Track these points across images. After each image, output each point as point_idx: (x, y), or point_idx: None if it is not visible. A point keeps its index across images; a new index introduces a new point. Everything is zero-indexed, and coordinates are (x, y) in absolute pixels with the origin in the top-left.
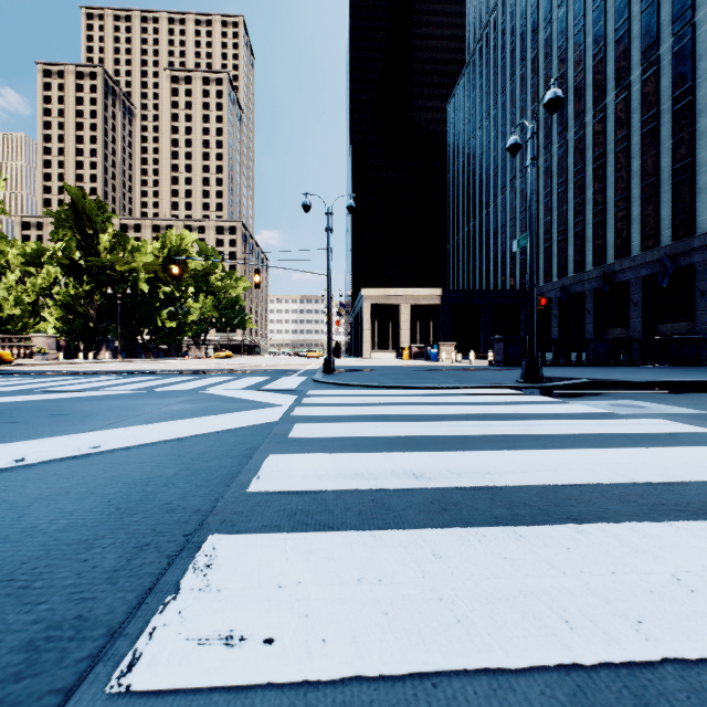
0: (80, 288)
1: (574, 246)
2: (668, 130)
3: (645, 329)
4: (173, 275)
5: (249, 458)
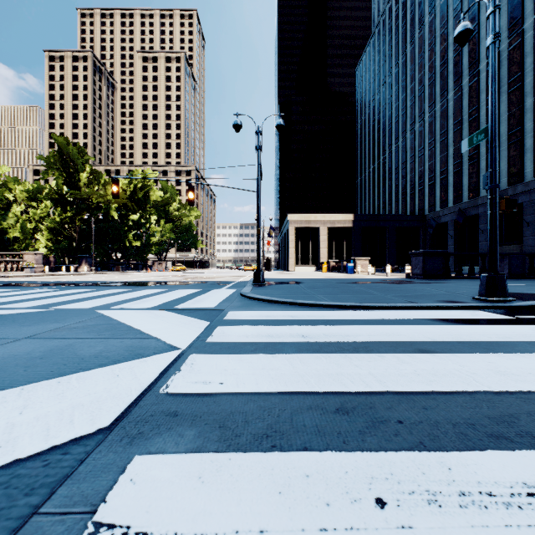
0: (64, 216)
1: (469, 176)
2: None
3: None
4: (113, 193)
5: None
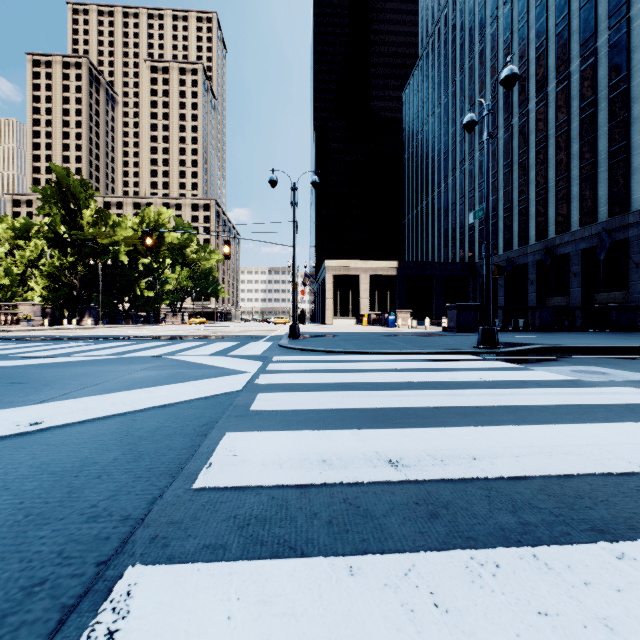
0: (64, 260)
1: (519, 222)
2: (605, 116)
3: (584, 298)
4: (147, 246)
5: (203, 437)
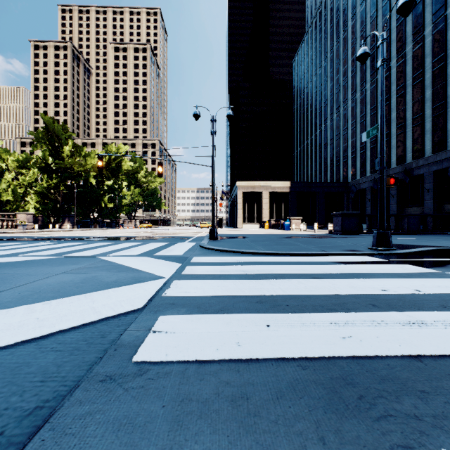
0: (50, 182)
1: None
2: None
3: (435, 208)
4: (99, 167)
5: None
